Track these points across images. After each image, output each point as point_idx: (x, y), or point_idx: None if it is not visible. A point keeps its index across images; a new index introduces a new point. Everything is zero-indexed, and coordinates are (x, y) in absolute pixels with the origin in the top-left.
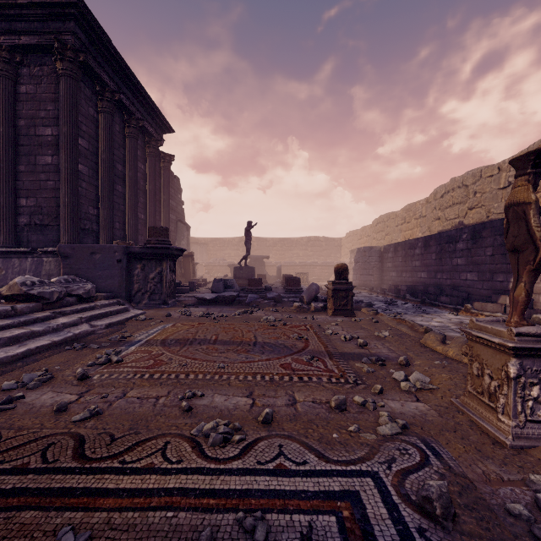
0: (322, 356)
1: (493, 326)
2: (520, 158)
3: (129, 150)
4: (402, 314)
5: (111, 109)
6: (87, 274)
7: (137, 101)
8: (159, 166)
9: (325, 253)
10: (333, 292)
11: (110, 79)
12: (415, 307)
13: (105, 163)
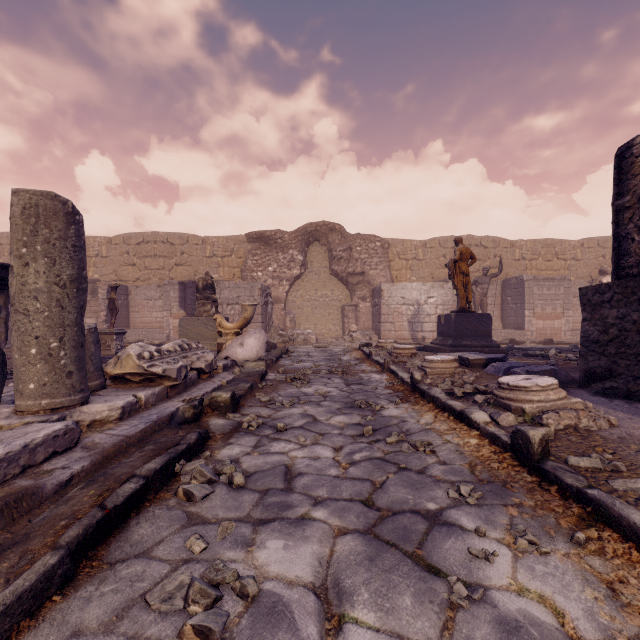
0: None
1: (109, 329)
2: (113, 287)
3: None
4: None
5: None
6: None
7: None
8: None
9: None
10: None
11: None
12: None
13: None
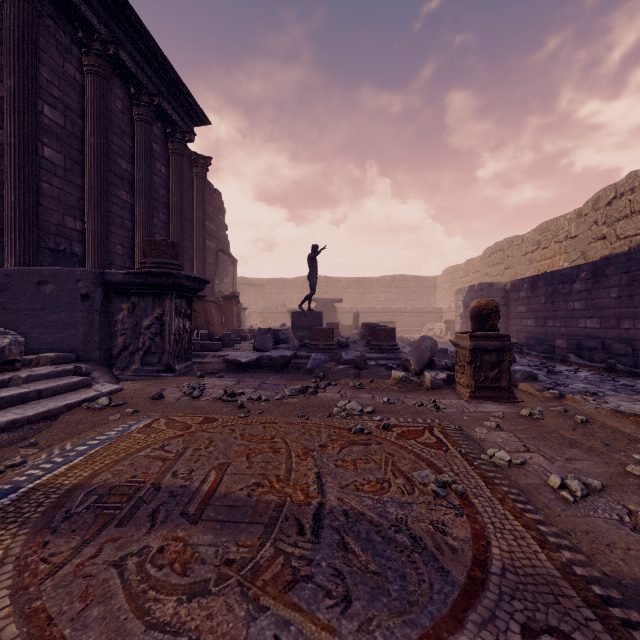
0: (581, 628)
1: None
2: None
3: (139, 139)
4: (601, 396)
5: (102, 68)
6: (31, 319)
7: (150, 68)
8: (190, 172)
9: (414, 296)
10: (472, 353)
11: (99, 21)
12: (605, 379)
13: (93, 151)
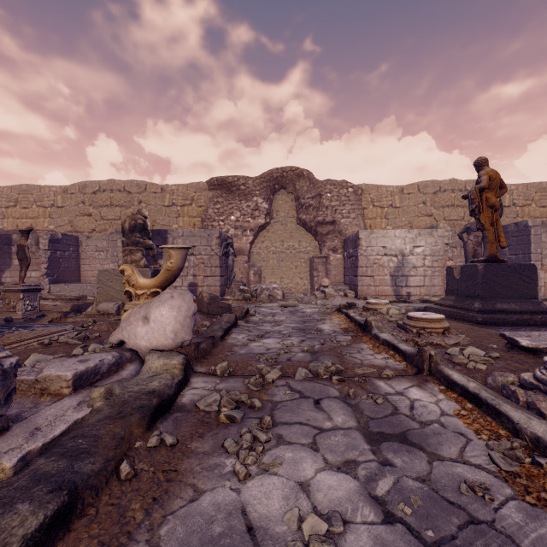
0: None
1: (14, 285)
2: (23, 231)
3: None
4: None
5: None
6: None
7: None
8: None
9: None
10: None
11: None
12: None
13: None
